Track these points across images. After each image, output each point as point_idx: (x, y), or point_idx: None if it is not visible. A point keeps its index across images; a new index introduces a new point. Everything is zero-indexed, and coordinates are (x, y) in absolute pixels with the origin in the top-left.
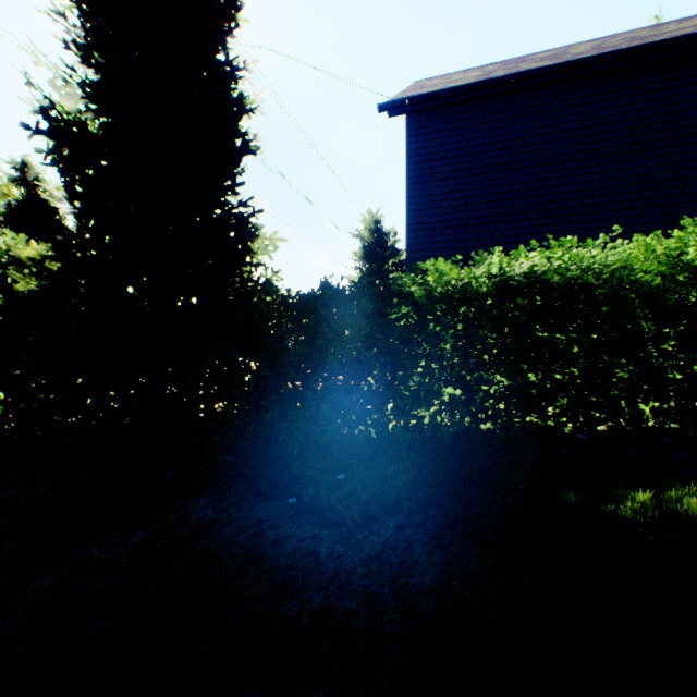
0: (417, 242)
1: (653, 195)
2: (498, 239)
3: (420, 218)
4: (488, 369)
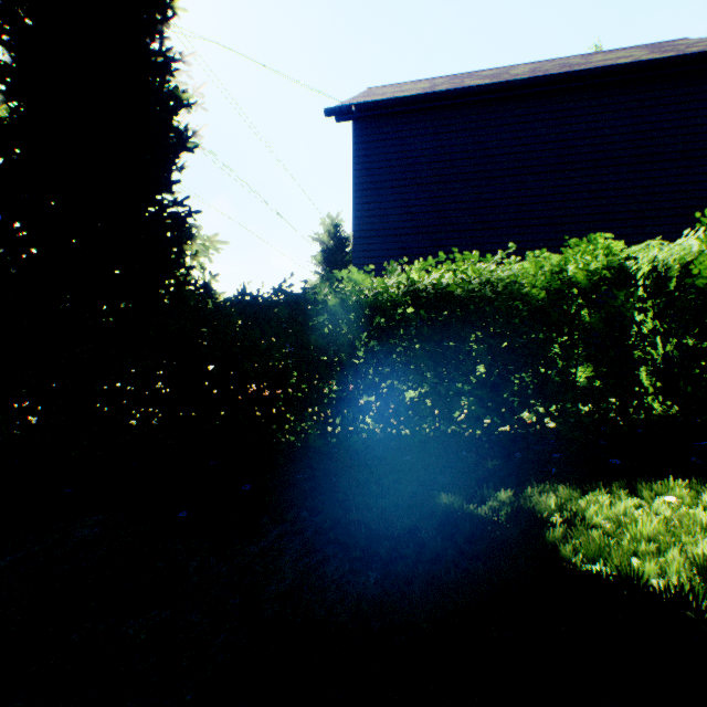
0: (364, 248)
1: (578, 212)
2: (441, 248)
3: (368, 225)
4: (399, 377)
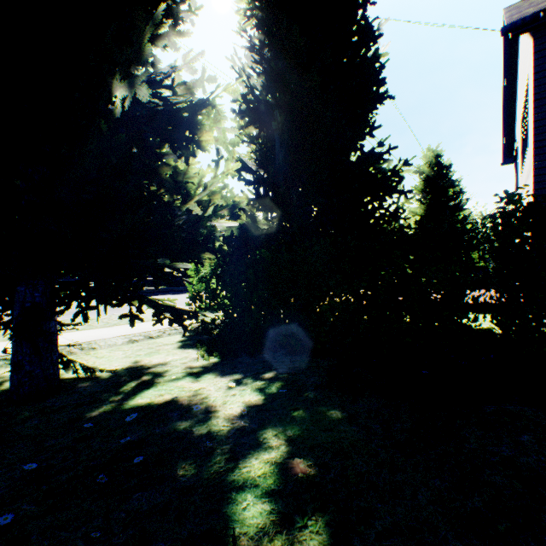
0: None
1: None
2: None
3: None
4: None
